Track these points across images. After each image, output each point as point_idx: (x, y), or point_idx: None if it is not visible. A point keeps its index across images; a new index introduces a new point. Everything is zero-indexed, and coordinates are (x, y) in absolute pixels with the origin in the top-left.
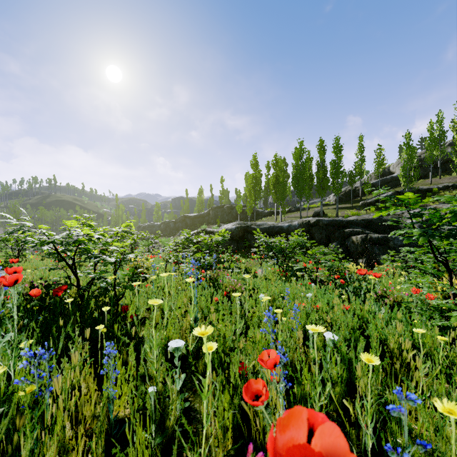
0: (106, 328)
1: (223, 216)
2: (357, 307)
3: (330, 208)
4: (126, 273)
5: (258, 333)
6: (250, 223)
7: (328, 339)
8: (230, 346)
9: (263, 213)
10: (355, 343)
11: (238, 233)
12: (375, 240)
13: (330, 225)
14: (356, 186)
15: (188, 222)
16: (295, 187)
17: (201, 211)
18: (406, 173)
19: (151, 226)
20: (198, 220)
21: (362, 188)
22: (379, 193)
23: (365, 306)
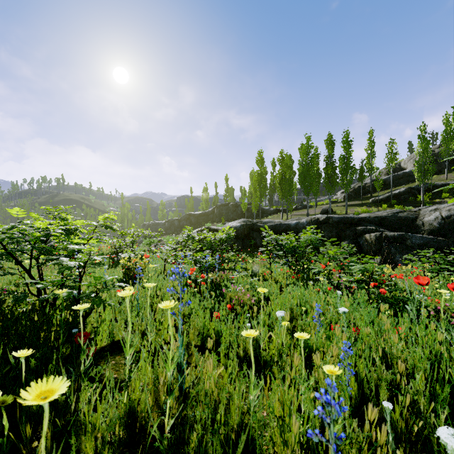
0: (9, 396)
1: (227, 214)
2: (419, 333)
3: (338, 205)
4: (88, 282)
5: (296, 422)
6: (255, 220)
7: (453, 449)
8: (238, 425)
9: (268, 210)
10: (442, 405)
11: (244, 231)
12: (390, 239)
13: (340, 222)
14: (366, 182)
15: (193, 220)
16: (302, 184)
17: (205, 209)
18: (421, 168)
19: (156, 224)
20: (203, 218)
21: (372, 184)
22: (391, 190)
23: (437, 335)
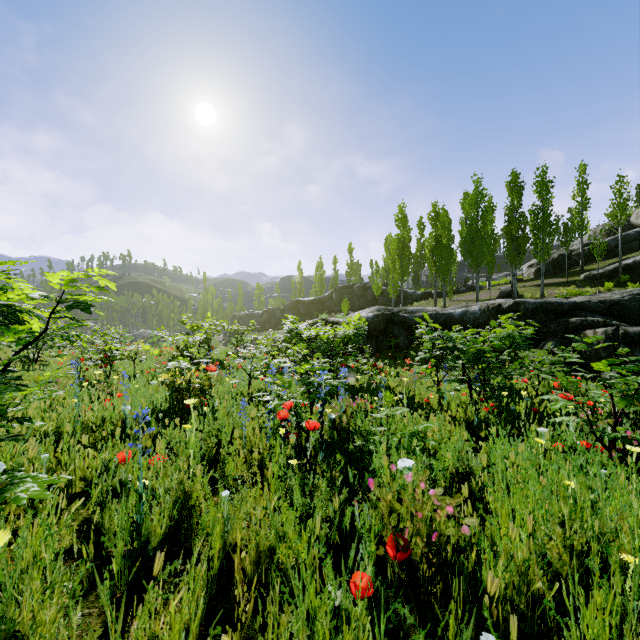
0: None
1: (352, 301)
2: None
3: (526, 285)
4: None
5: None
6: (397, 308)
7: None
8: None
9: (413, 295)
10: None
11: (378, 324)
12: (635, 338)
13: (539, 311)
14: (572, 248)
15: (302, 310)
16: (469, 252)
17: (319, 293)
18: None
19: (250, 316)
20: (316, 306)
21: (583, 251)
22: (620, 258)
23: None
